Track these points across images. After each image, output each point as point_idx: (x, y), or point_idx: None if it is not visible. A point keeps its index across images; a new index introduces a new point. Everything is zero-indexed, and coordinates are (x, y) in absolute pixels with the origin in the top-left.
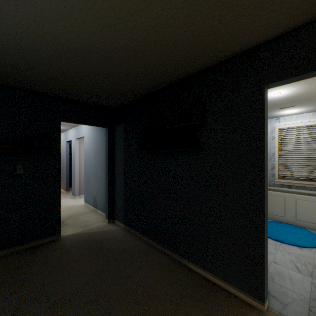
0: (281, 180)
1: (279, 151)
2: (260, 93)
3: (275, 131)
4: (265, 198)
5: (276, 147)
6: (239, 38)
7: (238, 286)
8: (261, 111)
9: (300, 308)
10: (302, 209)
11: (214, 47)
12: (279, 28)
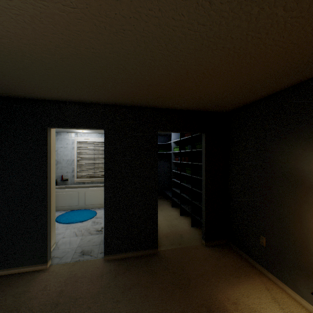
0: (79, 179)
1: (78, 158)
2: (45, 131)
3: (75, 142)
4: (48, 197)
5: (76, 155)
6: (28, 93)
7: (30, 263)
8: (46, 143)
9: (70, 254)
10: (89, 197)
11: (6, 90)
12: (55, 98)
